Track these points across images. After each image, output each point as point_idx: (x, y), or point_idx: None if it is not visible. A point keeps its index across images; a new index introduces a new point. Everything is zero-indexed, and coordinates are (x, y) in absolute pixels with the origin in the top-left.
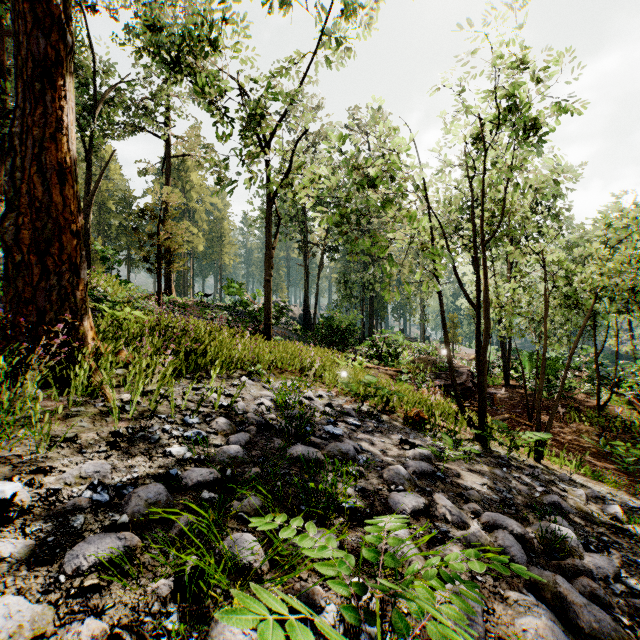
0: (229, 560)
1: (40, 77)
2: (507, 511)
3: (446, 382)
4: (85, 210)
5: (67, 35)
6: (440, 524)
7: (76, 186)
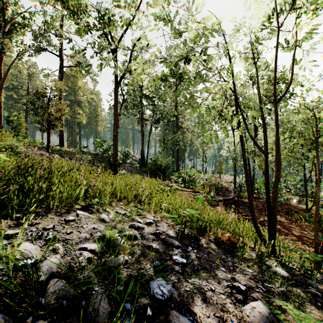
0: None
1: None
2: None
3: (223, 197)
4: None
5: None
6: None
7: None
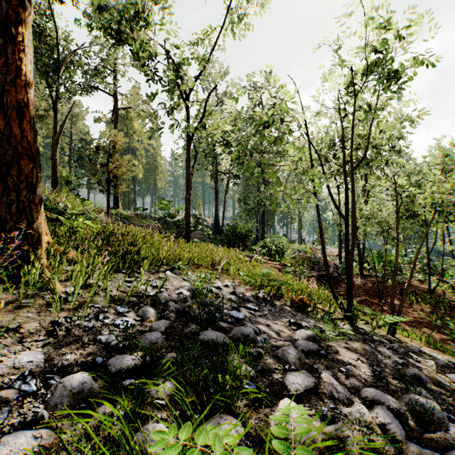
0: (141, 454)
1: (3, 34)
2: (380, 384)
3: (318, 273)
4: (54, 147)
5: (25, 1)
6: (328, 401)
7: (33, 121)
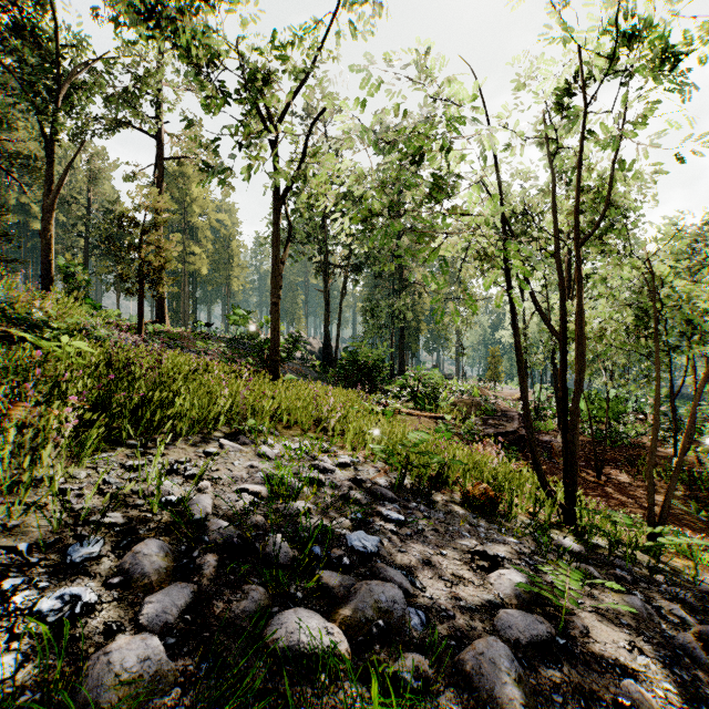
0: None
1: None
2: None
3: (496, 430)
4: (45, 215)
5: None
6: None
7: None
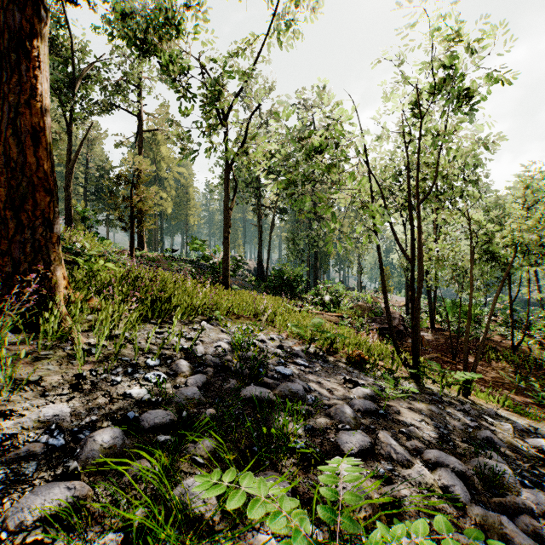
0: (180, 509)
1: (16, 48)
2: (445, 447)
3: (381, 326)
4: (67, 176)
5: (41, 10)
6: (386, 462)
7: (50, 148)
